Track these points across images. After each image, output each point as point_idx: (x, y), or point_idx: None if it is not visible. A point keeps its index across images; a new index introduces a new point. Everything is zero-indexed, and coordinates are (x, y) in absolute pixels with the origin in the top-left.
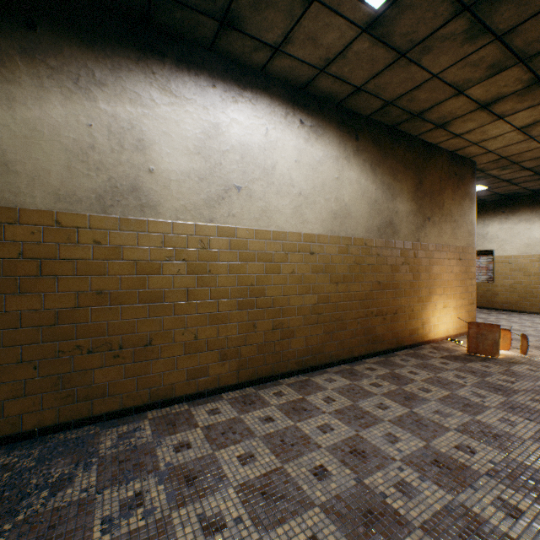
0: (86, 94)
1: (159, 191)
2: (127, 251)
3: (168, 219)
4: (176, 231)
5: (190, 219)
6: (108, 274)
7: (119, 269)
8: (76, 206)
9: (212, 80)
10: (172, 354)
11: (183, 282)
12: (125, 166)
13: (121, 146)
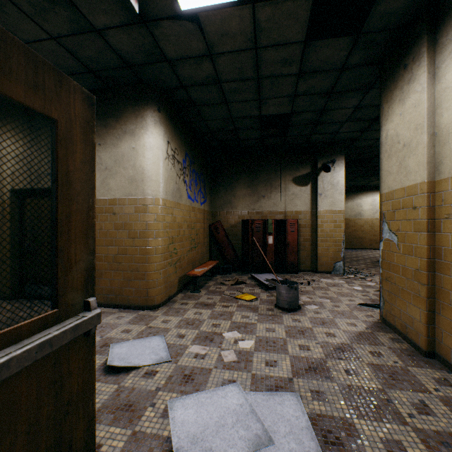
0: (352, 200)
1: (363, 213)
2: (358, 223)
3: (365, 218)
4: (366, 219)
5: (369, 217)
6: (355, 227)
7: (357, 226)
8: (351, 217)
9: (373, 191)
10: (366, 241)
11: (368, 228)
12: (358, 210)
13: (357, 207)
